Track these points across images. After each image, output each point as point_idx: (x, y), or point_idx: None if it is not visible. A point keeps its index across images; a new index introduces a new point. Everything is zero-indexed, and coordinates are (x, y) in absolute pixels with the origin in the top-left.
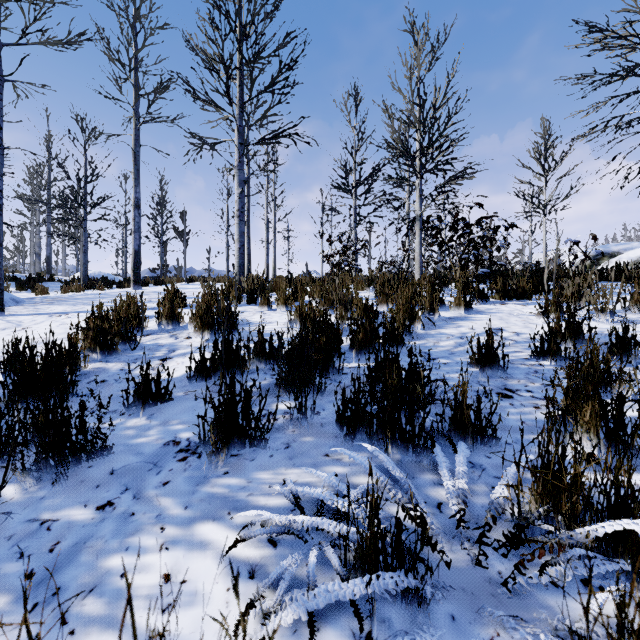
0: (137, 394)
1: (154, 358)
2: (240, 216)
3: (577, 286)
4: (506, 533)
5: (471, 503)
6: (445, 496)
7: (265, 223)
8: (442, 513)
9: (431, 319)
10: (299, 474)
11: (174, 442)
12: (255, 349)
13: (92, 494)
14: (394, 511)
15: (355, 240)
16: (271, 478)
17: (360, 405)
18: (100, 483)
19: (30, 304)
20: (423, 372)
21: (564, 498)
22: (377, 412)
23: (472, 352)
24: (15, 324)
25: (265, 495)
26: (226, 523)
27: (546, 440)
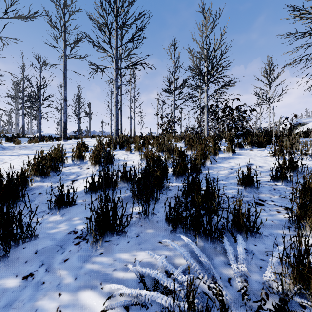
0: (56, 202)
1: (68, 180)
2: (116, 105)
3: (291, 141)
4: (273, 303)
5: (248, 279)
6: (232, 273)
7: (129, 108)
8: (231, 286)
9: (214, 158)
10: (144, 255)
11: (74, 231)
12: (121, 176)
13: (22, 267)
14: (201, 284)
15: (174, 117)
16: (127, 258)
17: (179, 212)
18: (28, 259)
19: (10, 149)
20: (215, 192)
21: (311, 282)
22: (189, 215)
23: (239, 178)
24: (0, 160)
25: (123, 270)
26: (98, 291)
27: (288, 233)
